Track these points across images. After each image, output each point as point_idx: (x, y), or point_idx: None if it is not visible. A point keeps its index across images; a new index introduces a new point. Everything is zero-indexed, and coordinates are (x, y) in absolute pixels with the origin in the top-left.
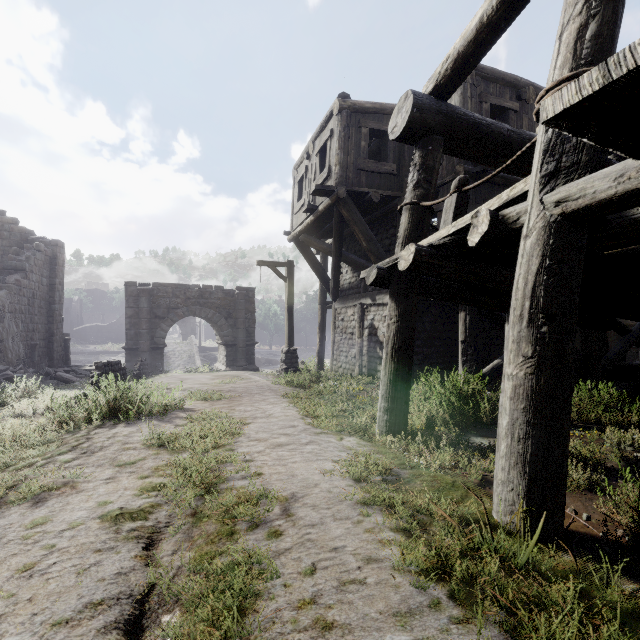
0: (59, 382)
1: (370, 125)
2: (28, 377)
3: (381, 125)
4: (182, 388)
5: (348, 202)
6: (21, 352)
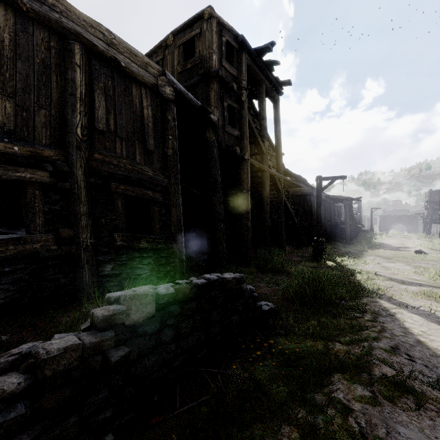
0: None
1: (436, 194)
2: None
3: (439, 193)
4: None
5: None
6: None
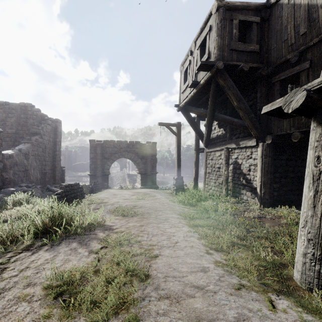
0: (52, 193)
1: (239, 18)
2: (35, 190)
3: (247, 17)
4: (111, 202)
5: (224, 73)
6: (38, 176)
